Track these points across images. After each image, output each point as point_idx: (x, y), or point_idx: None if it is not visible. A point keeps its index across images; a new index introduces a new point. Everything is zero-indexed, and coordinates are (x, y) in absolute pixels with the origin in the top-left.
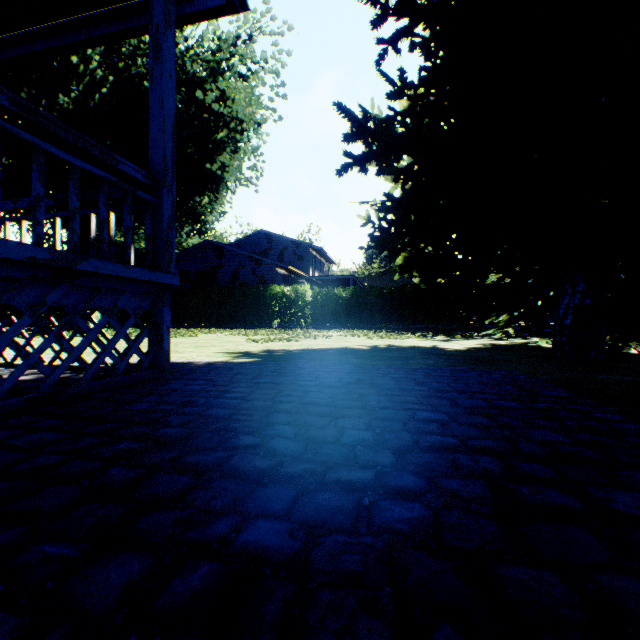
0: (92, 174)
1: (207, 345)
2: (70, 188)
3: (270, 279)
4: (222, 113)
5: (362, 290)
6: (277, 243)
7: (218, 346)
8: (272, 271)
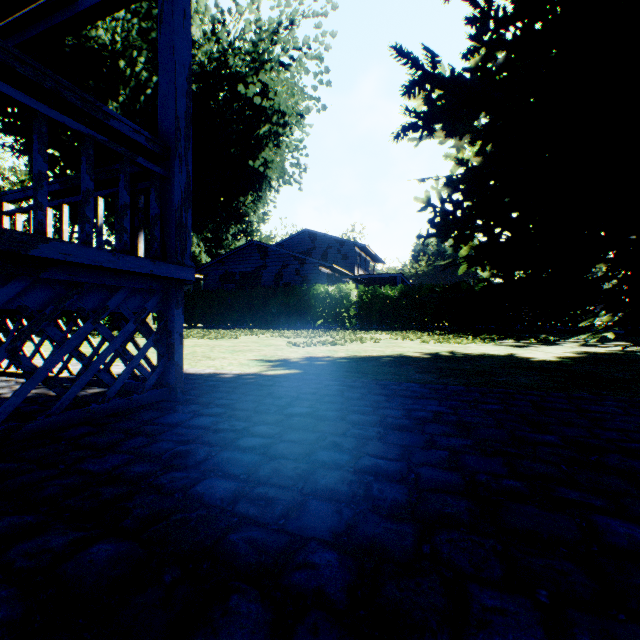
0: (69, 129)
1: (244, 349)
2: (34, 145)
3: (313, 278)
4: (264, 108)
5: (411, 288)
6: (321, 242)
7: (255, 351)
8: (315, 270)
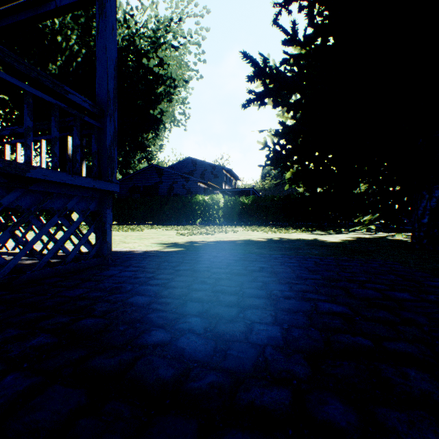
0: (44, 101)
1: (148, 237)
2: (24, 111)
3: (195, 191)
4: (161, 75)
5: (259, 198)
6: (200, 166)
7: (155, 238)
8: (196, 185)
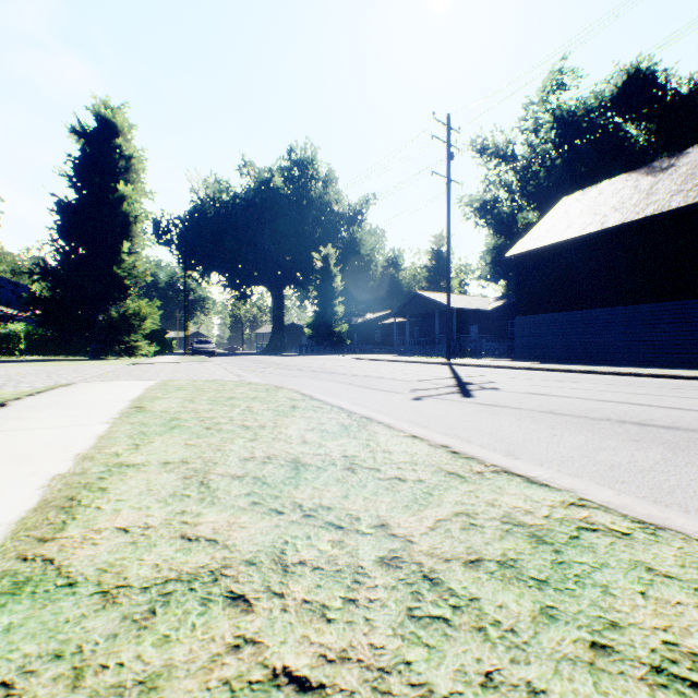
0: None
1: None
2: None
3: None
4: None
5: None
6: None
7: None
8: None
